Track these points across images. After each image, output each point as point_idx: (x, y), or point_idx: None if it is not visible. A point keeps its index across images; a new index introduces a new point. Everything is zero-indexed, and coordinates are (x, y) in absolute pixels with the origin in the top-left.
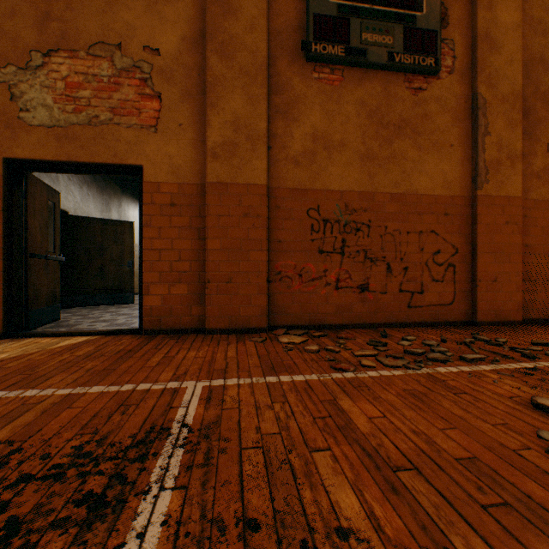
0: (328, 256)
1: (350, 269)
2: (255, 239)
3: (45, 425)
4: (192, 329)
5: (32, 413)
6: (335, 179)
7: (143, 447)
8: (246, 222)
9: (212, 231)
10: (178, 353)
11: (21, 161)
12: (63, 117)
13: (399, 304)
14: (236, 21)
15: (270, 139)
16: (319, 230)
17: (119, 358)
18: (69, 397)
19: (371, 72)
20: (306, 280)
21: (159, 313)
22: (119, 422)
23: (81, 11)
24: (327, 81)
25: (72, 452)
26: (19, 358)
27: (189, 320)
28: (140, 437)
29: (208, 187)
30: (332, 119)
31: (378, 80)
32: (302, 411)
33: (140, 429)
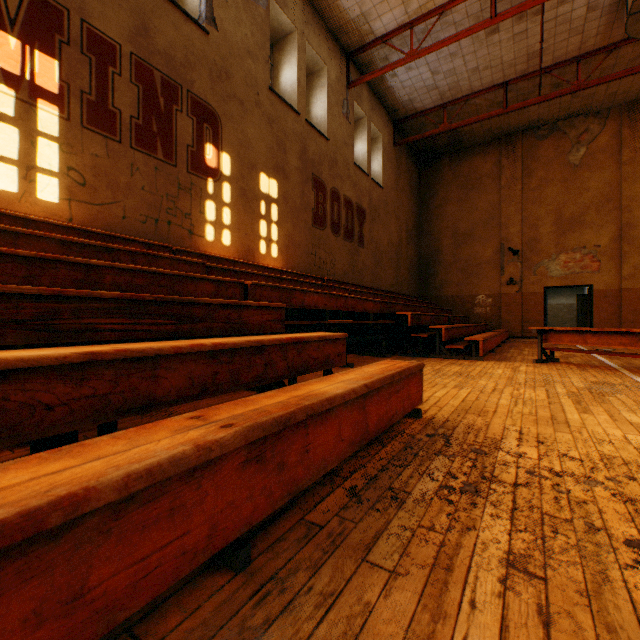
0: None
1: None
2: None
3: None
4: None
5: None
6: None
7: None
8: (639, 301)
9: (623, 305)
10: None
11: (547, 287)
12: (562, 273)
13: None
14: (634, 230)
15: None
16: None
17: None
18: None
19: None
20: None
21: None
22: None
23: (569, 239)
24: None
25: None
26: None
27: None
28: None
29: (621, 290)
30: None
31: None
32: None
33: None
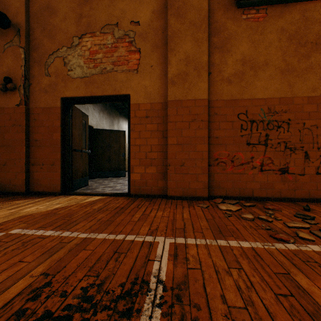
0: (254, 147)
1: (272, 156)
2: (199, 136)
3: (68, 263)
4: (158, 195)
5: (63, 251)
6: (260, 90)
7: (129, 299)
8: (193, 125)
9: (171, 132)
10: (151, 212)
11: (68, 99)
12: (88, 71)
13: (316, 183)
14: None
15: (210, 67)
16: (247, 128)
17: (116, 212)
18: (85, 240)
19: (290, 5)
20: (237, 164)
21: (139, 184)
22: (113, 268)
23: (97, 9)
24: (253, 19)
25: (80, 294)
26: (65, 208)
27: (156, 189)
28: (127, 287)
29: (168, 104)
30: (257, 46)
31: (297, 10)
32: (259, 283)
33: (127, 278)
